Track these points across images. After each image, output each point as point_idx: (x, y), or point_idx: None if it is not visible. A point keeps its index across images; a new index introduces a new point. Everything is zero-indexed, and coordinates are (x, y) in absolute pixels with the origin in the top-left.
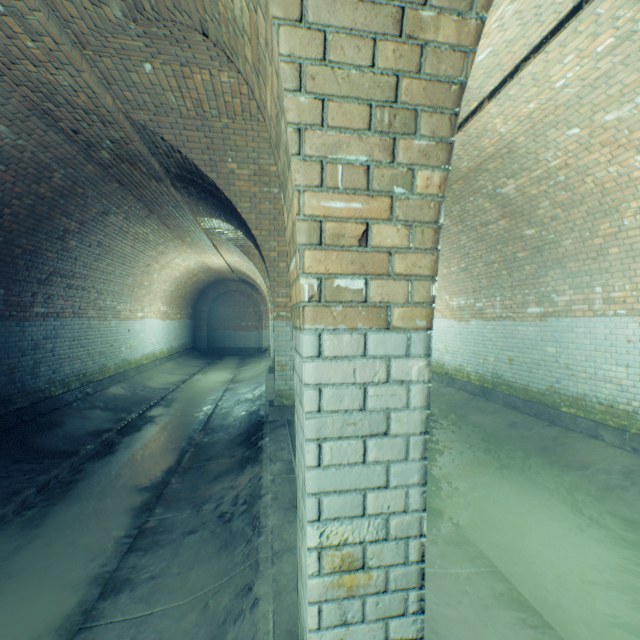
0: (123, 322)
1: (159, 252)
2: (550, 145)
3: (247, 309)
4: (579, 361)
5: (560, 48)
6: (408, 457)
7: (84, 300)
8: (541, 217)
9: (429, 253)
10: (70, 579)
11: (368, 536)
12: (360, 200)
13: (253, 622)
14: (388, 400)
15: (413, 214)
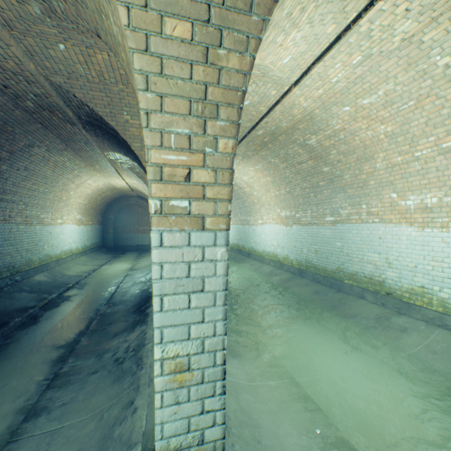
0: (46, 227)
1: (75, 175)
2: (334, 116)
3: (144, 217)
4: (354, 251)
5: (332, 59)
6: (216, 304)
7: (13, 210)
8: (332, 160)
9: (227, 186)
10: (1, 412)
11: (192, 351)
12: (185, 155)
13: (132, 422)
14: (203, 271)
15: (217, 164)
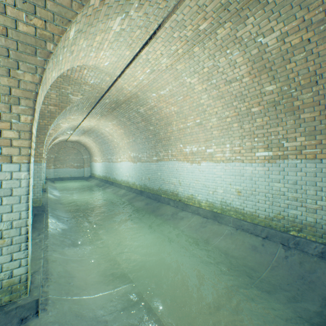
0: None
1: None
2: (149, 97)
3: None
4: (166, 177)
5: (134, 68)
6: (21, 202)
7: None
8: (154, 123)
9: (28, 140)
10: None
11: (4, 228)
12: None
13: None
14: (12, 185)
15: (21, 128)
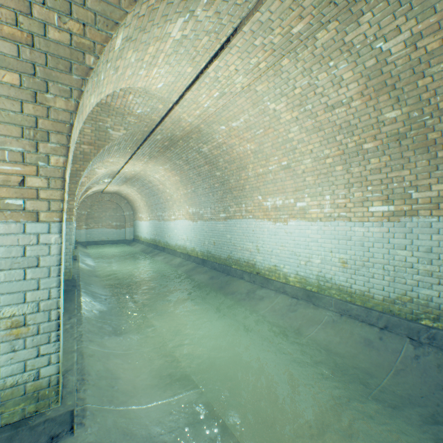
0: None
1: None
2: (216, 131)
3: None
4: (238, 241)
5: (198, 91)
6: (51, 276)
7: None
8: (221, 166)
9: (60, 190)
10: None
11: (28, 311)
12: (20, 166)
13: None
14: (39, 252)
15: (50, 174)
